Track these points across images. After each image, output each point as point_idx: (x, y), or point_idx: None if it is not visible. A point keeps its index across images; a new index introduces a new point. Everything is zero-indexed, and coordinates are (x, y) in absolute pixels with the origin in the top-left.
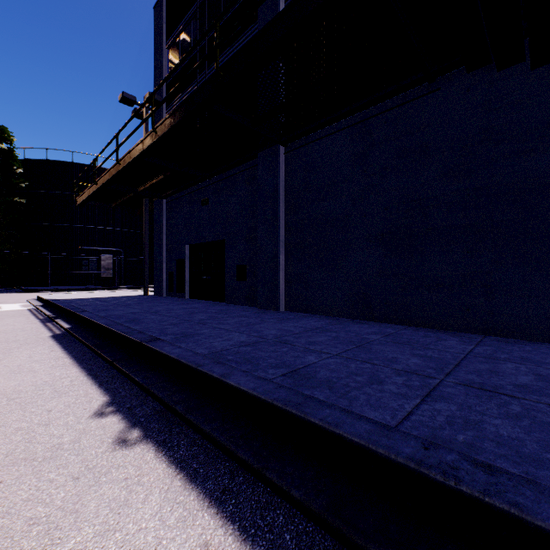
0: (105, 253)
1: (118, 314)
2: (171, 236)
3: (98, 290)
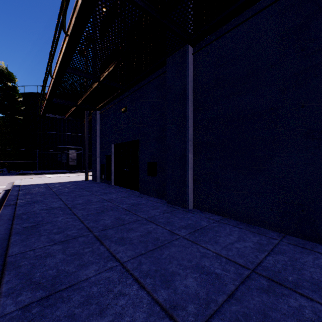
0: (71, 150)
1: (33, 212)
2: (102, 138)
3: (65, 173)
